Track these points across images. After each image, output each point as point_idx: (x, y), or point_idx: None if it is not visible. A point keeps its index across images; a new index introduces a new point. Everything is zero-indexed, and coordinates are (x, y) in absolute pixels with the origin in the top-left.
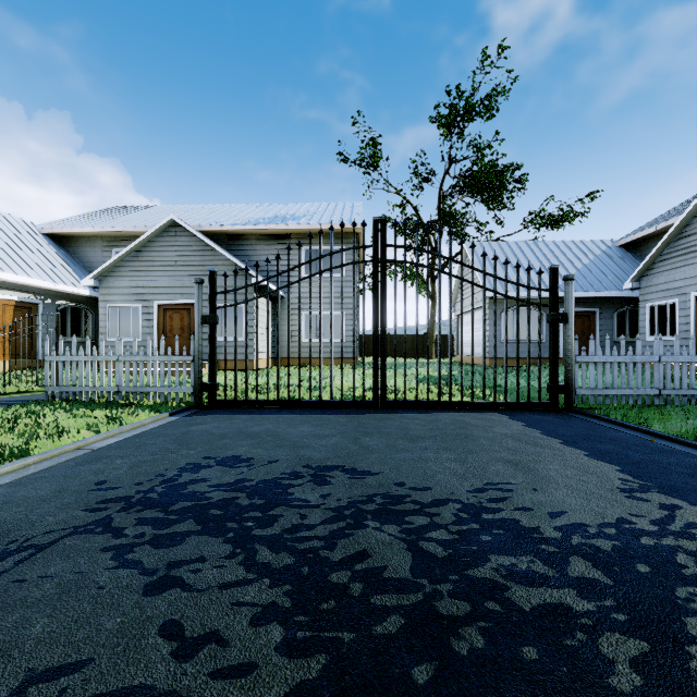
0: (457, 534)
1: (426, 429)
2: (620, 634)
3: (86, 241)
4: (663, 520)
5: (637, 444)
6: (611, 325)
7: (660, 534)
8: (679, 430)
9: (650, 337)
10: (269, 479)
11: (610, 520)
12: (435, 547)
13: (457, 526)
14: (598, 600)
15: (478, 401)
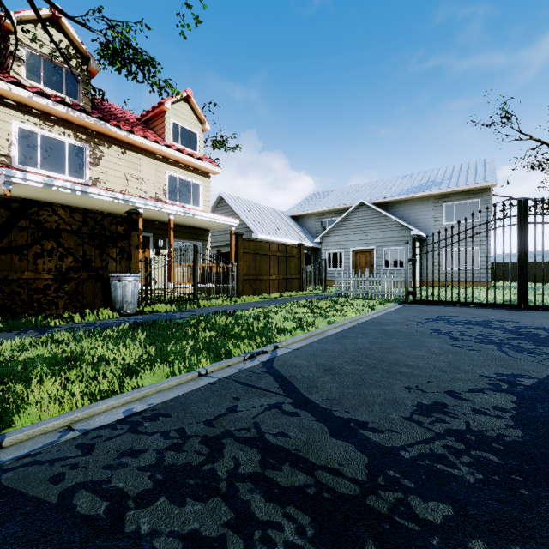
0: None
1: None
2: None
3: (307, 217)
4: None
5: None
6: None
7: None
8: None
9: None
10: (479, 320)
11: None
12: None
13: None
14: None
15: None
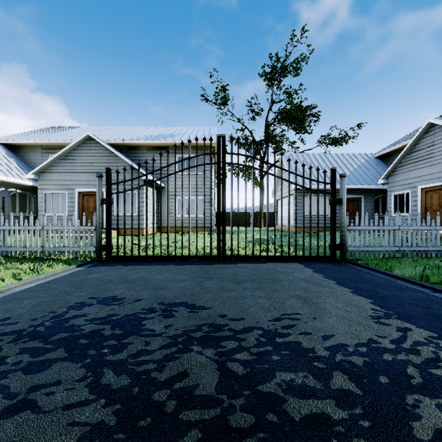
0: (256, 355)
1: (249, 275)
2: (364, 440)
3: (31, 149)
4: (399, 339)
5: (384, 284)
6: (371, 206)
7: (396, 351)
8: (410, 274)
9: (394, 213)
10: (131, 314)
11: (363, 340)
12: (237, 366)
13: (257, 348)
14: (350, 409)
15: (285, 255)
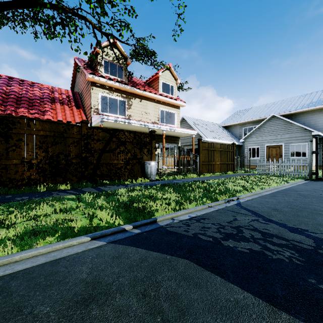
0: None
1: None
2: None
3: (234, 126)
4: None
5: None
6: None
7: None
8: None
9: None
10: None
11: None
12: None
13: None
14: None
15: None
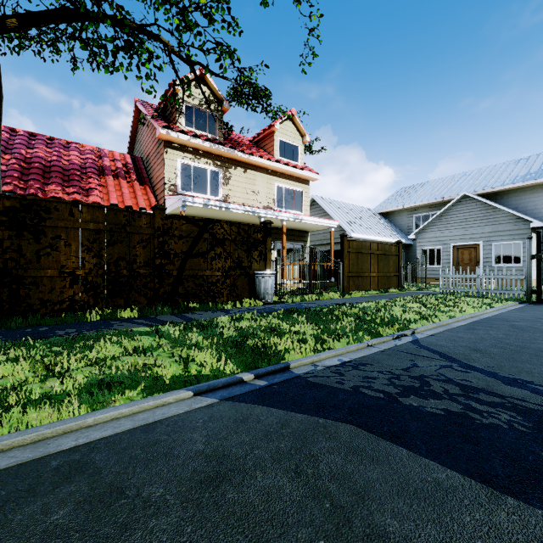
0: None
1: None
2: None
3: (398, 213)
4: None
5: None
6: None
7: None
8: None
9: None
10: None
11: None
12: None
13: None
14: None
15: None
